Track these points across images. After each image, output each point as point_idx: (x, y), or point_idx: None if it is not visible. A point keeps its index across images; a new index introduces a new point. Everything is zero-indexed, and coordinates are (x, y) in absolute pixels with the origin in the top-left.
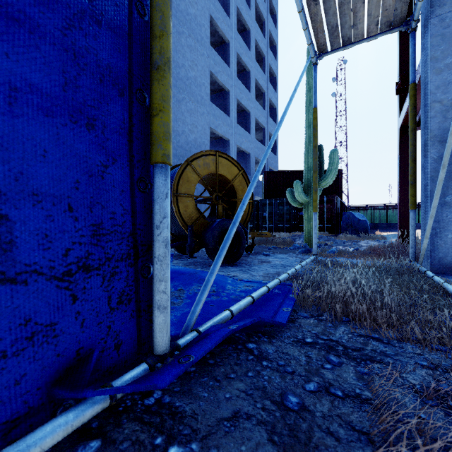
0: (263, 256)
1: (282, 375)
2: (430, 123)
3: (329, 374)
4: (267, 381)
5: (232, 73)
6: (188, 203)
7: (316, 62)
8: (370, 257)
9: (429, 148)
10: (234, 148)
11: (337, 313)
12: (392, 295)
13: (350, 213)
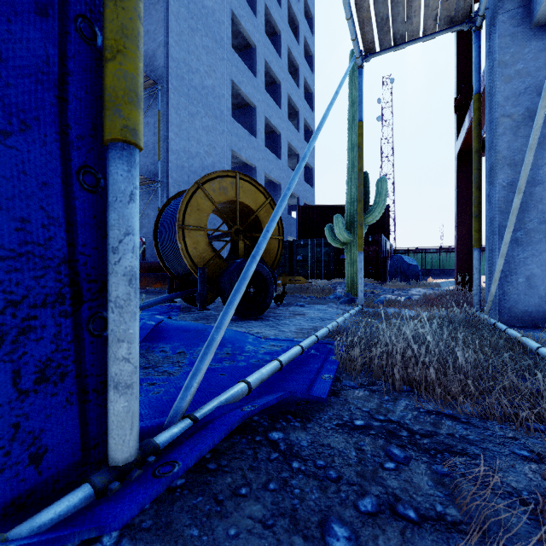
0: (297, 308)
1: (322, 485)
2: (498, 142)
3: (393, 479)
4: (298, 498)
5: (259, 84)
6: (199, 238)
7: (362, 64)
8: (425, 307)
9: (496, 173)
10: (261, 177)
11: (396, 381)
12: (467, 354)
13: (399, 257)
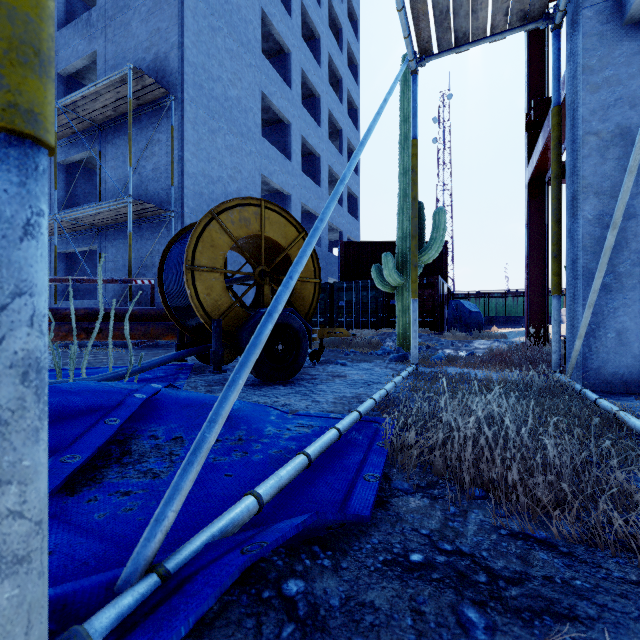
0: (337, 367)
1: None
2: (582, 165)
3: None
4: None
5: (295, 97)
6: (214, 281)
7: (416, 69)
8: (493, 366)
9: (580, 204)
10: (297, 207)
11: (465, 485)
12: (560, 446)
13: (459, 302)
